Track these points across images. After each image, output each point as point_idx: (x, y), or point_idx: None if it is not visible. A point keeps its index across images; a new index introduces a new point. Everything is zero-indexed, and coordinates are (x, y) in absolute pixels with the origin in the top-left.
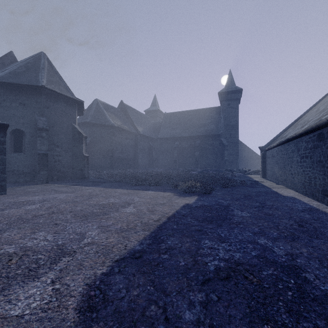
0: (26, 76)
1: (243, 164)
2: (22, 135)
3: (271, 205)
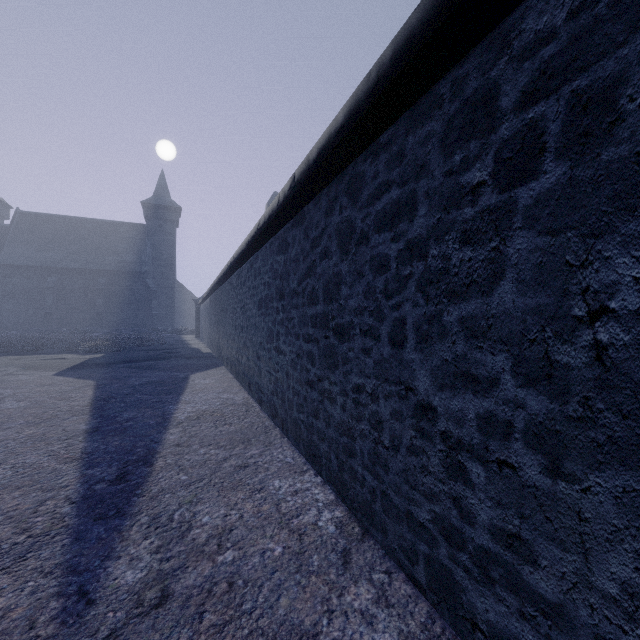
0: None
1: (185, 320)
2: None
3: (172, 352)
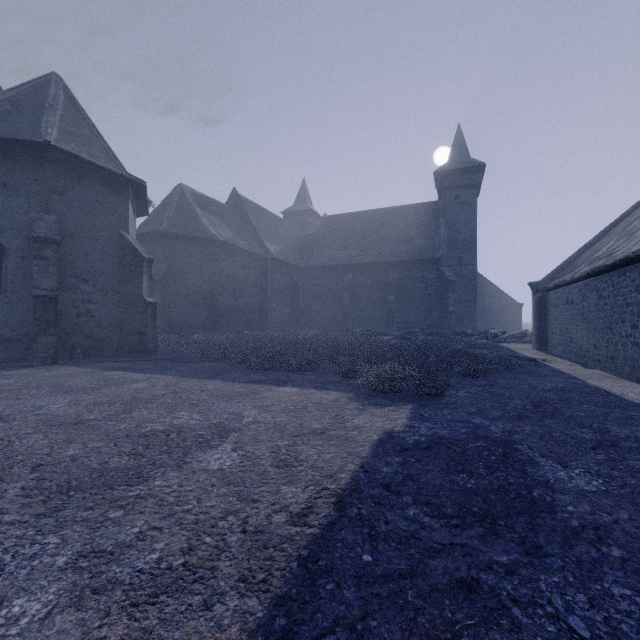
0: (11, 121)
1: (484, 320)
2: (2, 254)
3: (633, 437)
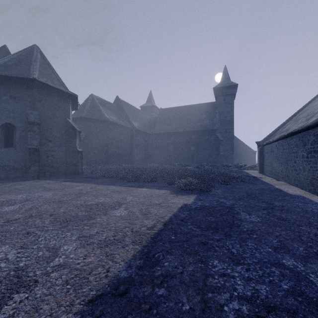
0: (17, 68)
1: (237, 159)
2: (13, 129)
3: (281, 206)
